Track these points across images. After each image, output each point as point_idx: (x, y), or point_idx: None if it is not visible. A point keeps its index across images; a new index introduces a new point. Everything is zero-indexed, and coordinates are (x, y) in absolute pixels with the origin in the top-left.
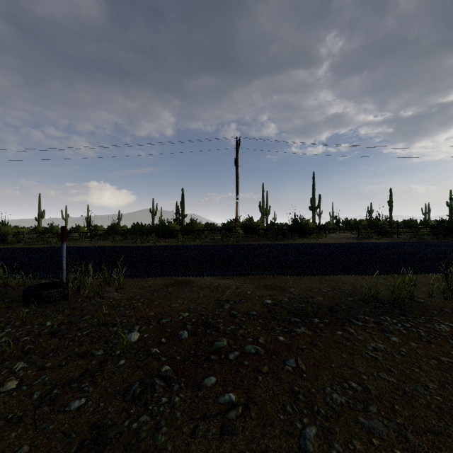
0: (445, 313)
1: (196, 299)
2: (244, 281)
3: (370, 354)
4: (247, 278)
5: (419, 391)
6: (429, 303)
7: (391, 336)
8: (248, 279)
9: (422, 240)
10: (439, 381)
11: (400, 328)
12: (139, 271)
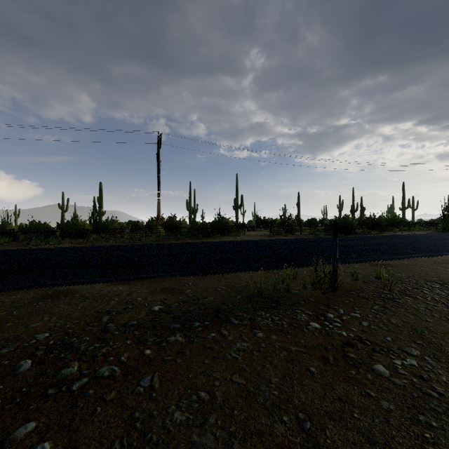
0: (310, 303)
1: (70, 313)
2: (142, 285)
3: (232, 356)
4: (147, 282)
5: (261, 389)
6: (301, 294)
7: (258, 332)
8: (147, 283)
9: (317, 236)
10: (282, 373)
11: (269, 322)
12: (8, 282)
